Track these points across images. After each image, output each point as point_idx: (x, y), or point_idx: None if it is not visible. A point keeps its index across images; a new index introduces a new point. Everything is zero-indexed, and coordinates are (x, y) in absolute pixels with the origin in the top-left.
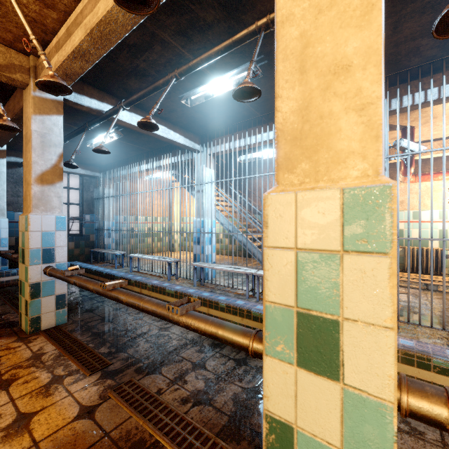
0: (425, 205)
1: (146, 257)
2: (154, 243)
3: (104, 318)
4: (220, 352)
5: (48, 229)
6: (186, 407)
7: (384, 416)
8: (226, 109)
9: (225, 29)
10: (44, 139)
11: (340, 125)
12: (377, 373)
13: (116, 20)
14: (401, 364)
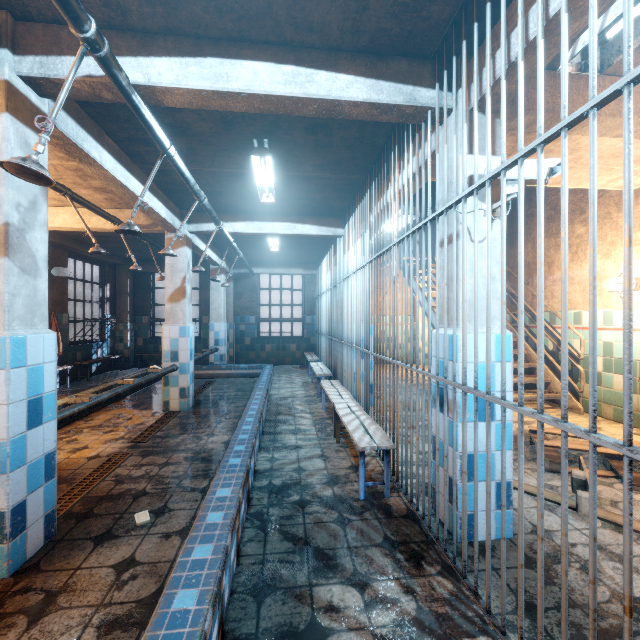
0: None
1: (315, 366)
2: (330, 352)
3: (206, 414)
4: (192, 464)
5: (175, 336)
6: (110, 479)
7: None
8: (319, 187)
9: (200, 144)
10: (173, 269)
11: None
12: None
13: (123, 192)
14: None
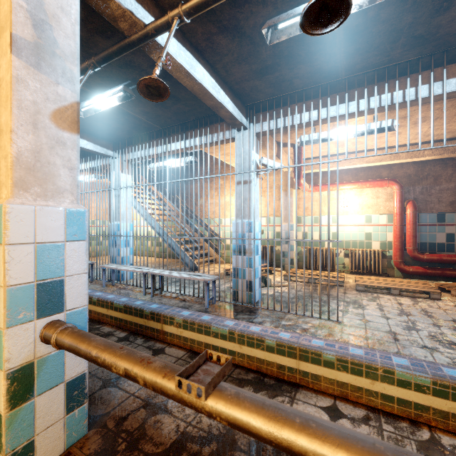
0: (323, 212)
1: None
2: None
3: None
4: None
5: None
6: None
7: (1, 338)
8: (125, 121)
9: (81, 58)
10: None
11: (1, 166)
12: (0, 314)
13: None
14: (197, 333)
